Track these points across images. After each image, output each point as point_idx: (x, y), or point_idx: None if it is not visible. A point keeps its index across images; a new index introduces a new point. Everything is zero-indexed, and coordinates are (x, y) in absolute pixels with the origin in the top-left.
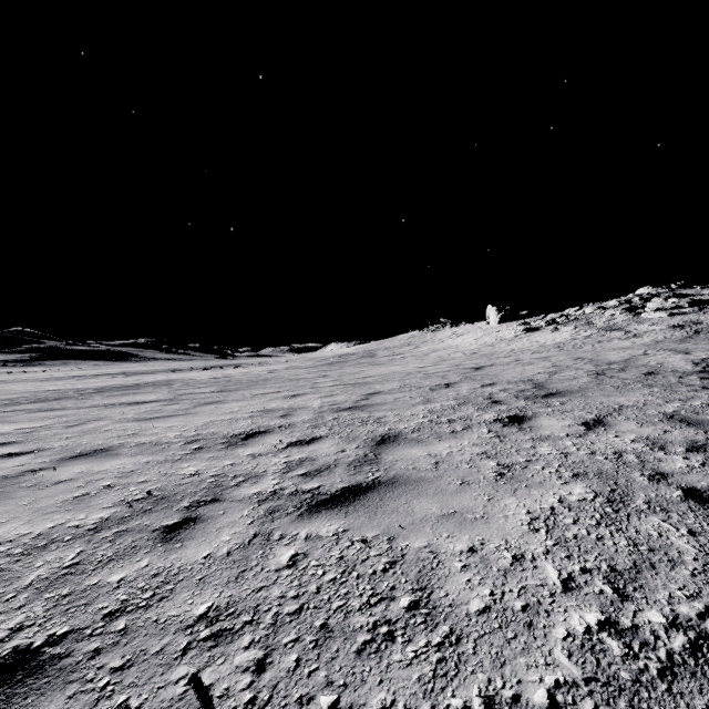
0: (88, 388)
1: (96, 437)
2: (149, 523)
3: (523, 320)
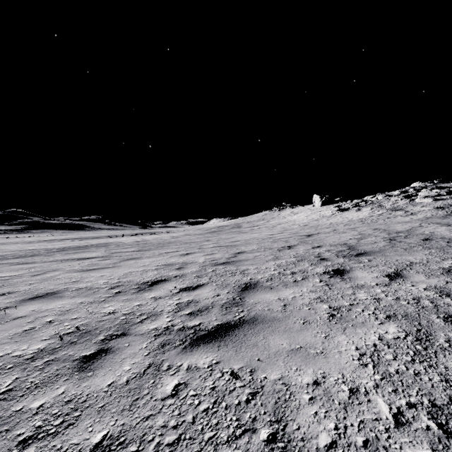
0: (54, 248)
1: (50, 283)
2: (72, 353)
3: (337, 204)
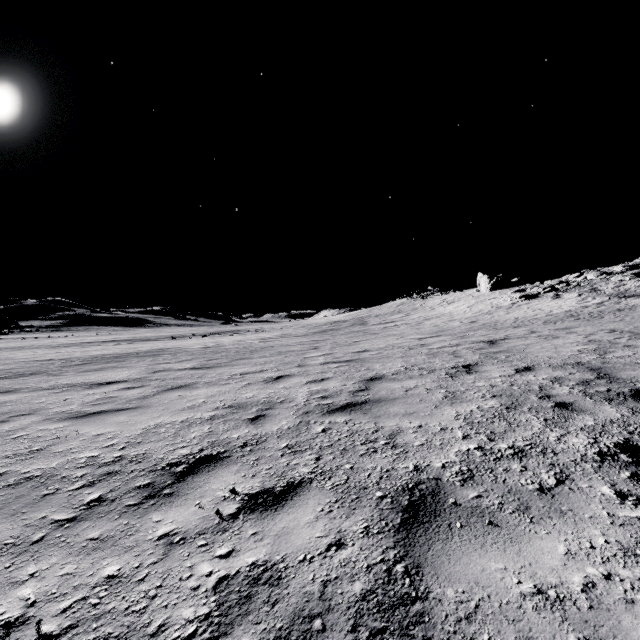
0: (79, 358)
1: None
2: None
3: (517, 287)
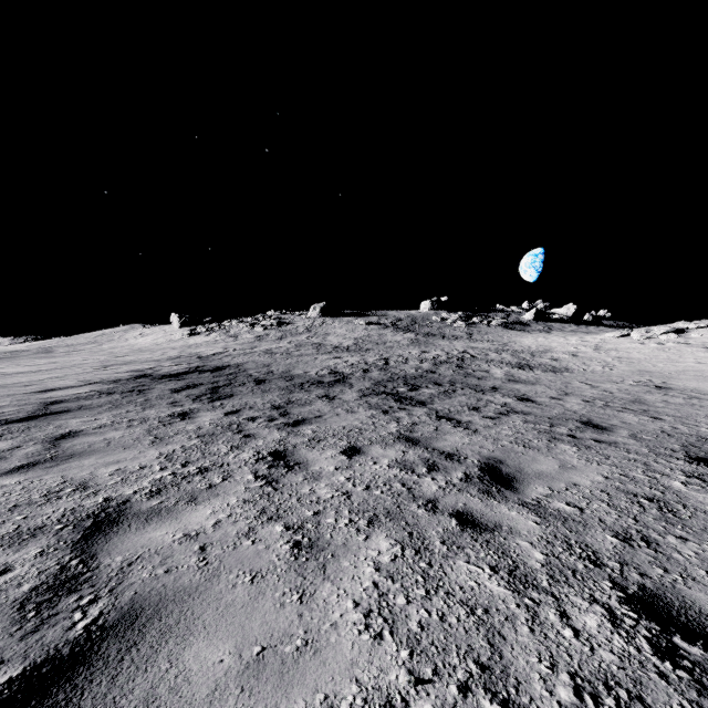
0: None
1: None
2: None
3: (195, 327)
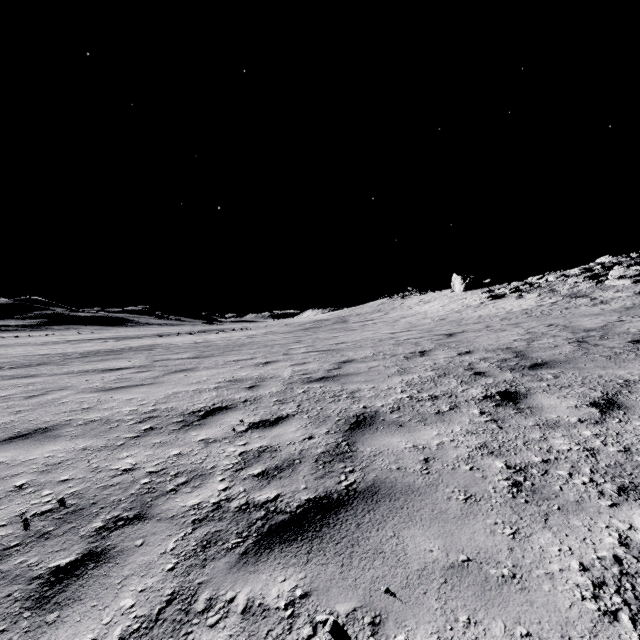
0: (75, 352)
1: (48, 411)
2: (34, 561)
3: (487, 288)
